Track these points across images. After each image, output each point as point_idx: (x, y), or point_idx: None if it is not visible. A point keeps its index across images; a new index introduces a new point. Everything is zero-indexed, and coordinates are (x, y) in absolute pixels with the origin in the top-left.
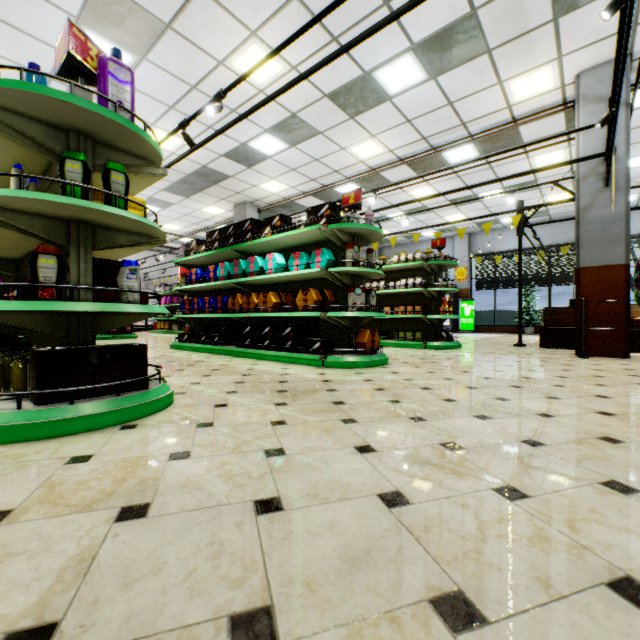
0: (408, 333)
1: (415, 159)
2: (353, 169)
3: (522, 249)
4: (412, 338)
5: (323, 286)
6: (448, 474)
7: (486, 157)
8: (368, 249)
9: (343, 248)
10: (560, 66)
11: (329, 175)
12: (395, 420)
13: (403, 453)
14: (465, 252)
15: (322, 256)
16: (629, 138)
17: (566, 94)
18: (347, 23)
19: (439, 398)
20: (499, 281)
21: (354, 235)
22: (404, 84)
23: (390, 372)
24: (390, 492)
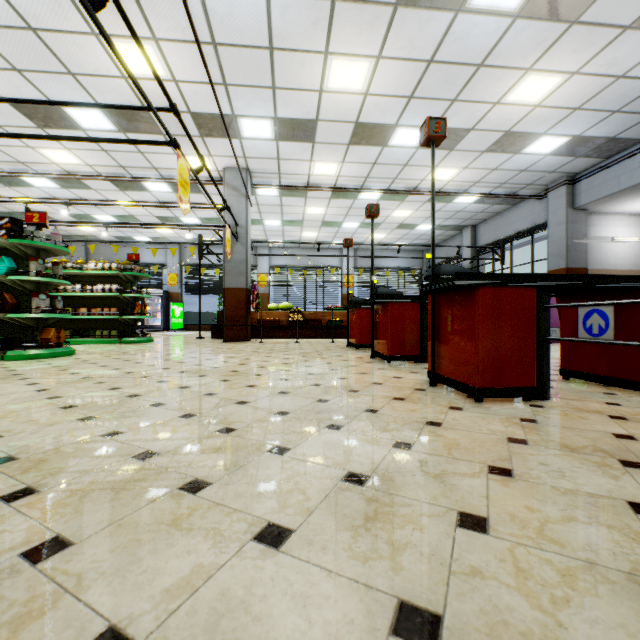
0: (105, 331)
1: (115, 180)
2: (45, 167)
3: (220, 265)
4: (109, 335)
5: (3, 289)
6: (76, 383)
7: (163, 206)
8: (55, 262)
9: (27, 258)
10: (213, 160)
11: (11, 163)
12: (59, 375)
13: (56, 382)
14: (177, 261)
15: (2, 263)
16: (248, 216)
17: (222, 175)
18: (32, 67)
19: (99, 366)
20: (204, 288)
21: (39, 249)
22: (97, 126)
23: (73, 359)
24: (42, 389)
